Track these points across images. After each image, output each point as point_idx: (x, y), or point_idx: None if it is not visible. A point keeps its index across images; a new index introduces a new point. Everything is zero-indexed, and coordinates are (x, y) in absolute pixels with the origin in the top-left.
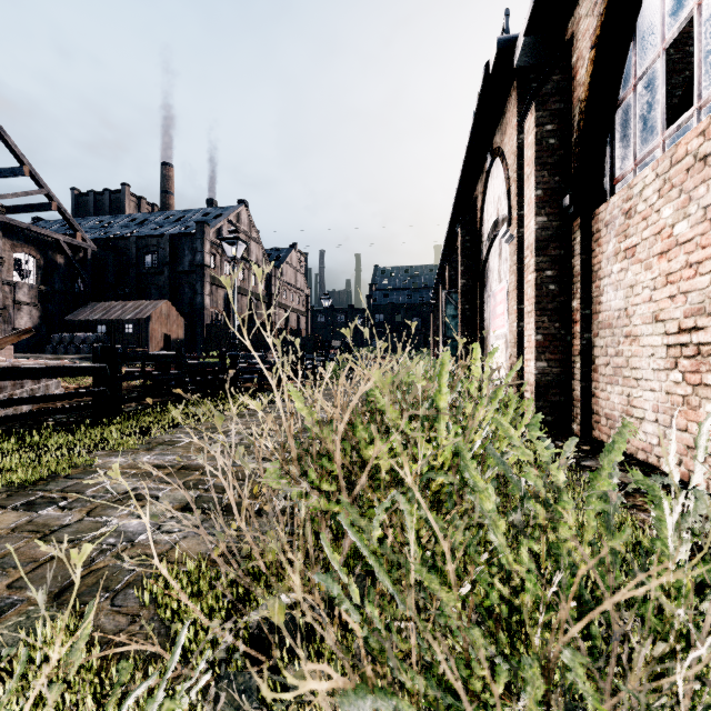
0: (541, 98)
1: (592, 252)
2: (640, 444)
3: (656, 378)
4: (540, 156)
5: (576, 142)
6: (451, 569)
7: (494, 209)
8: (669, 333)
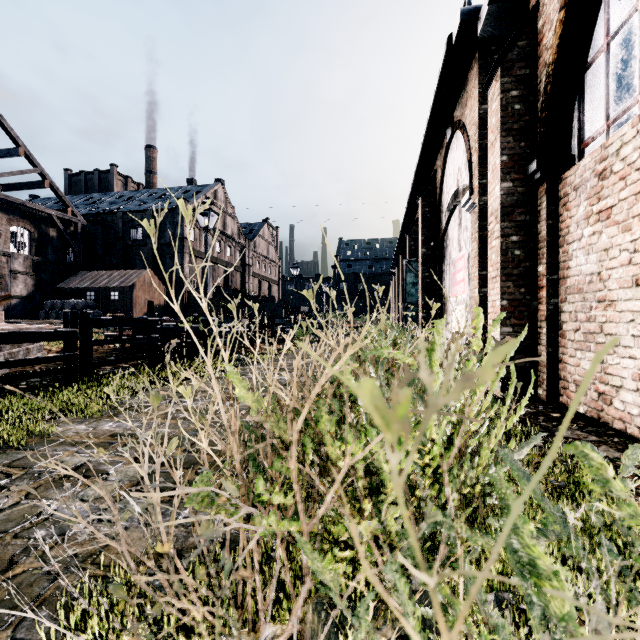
0: (506, 64)
1: (559, 217)
2: (617, 414)
3: (636, 345)
4: (505, 121)
5: (542, 107)
6: None
7: (454, 180)
8: None
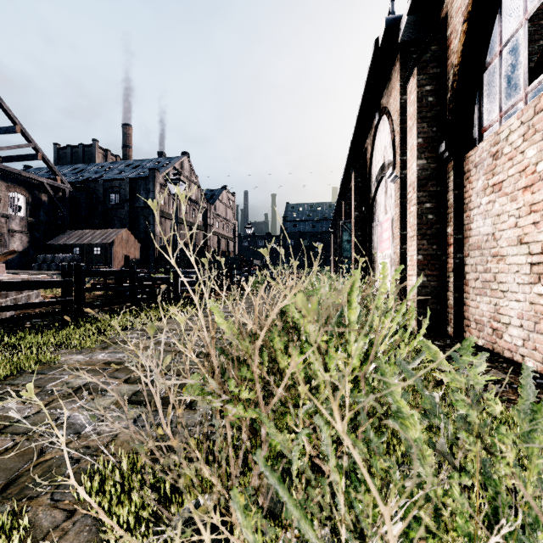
0: (421, 64)
1: (463, 188)
2: (506, 345)
3: (520, 290)
4: (421, 111)
5: (450, 99)
6: (392, 540)
7: (381, 156)
8: (533, 254)
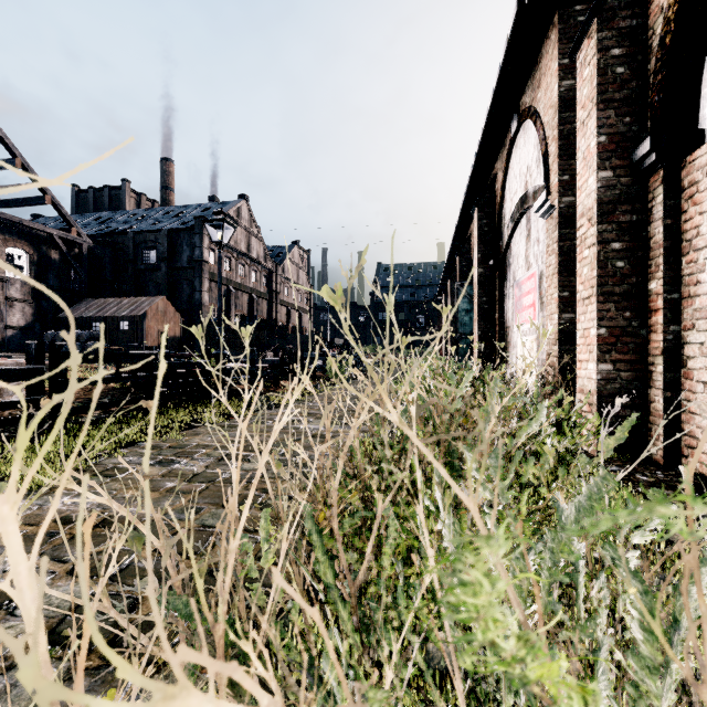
0: (605, 13)
1: (681, 215)
2: None
3: None
4: (604, 90)
5: (656, 67)
6: None
7: (521, 183)
8: None
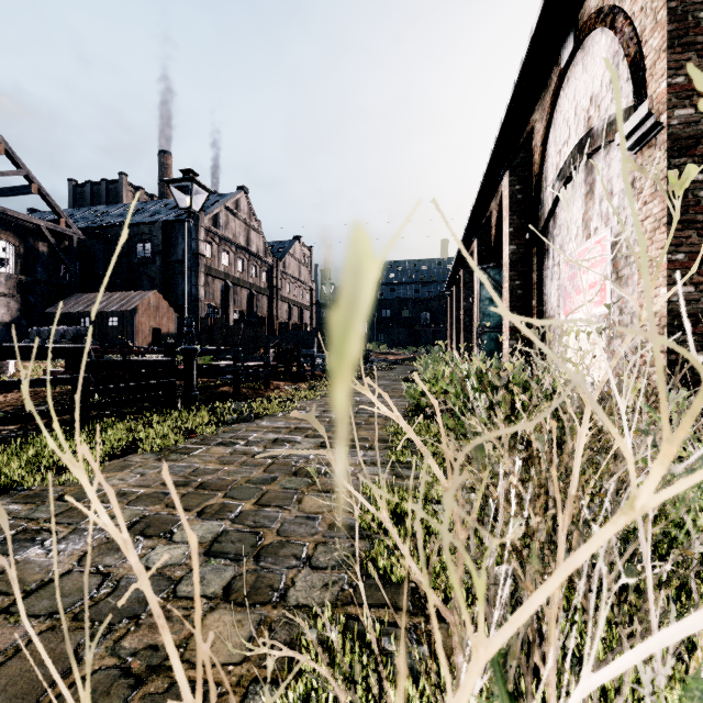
0: None
1: None
2: None
3: None
4: None
5: None
6: None
7: (579, 123)
8: None
